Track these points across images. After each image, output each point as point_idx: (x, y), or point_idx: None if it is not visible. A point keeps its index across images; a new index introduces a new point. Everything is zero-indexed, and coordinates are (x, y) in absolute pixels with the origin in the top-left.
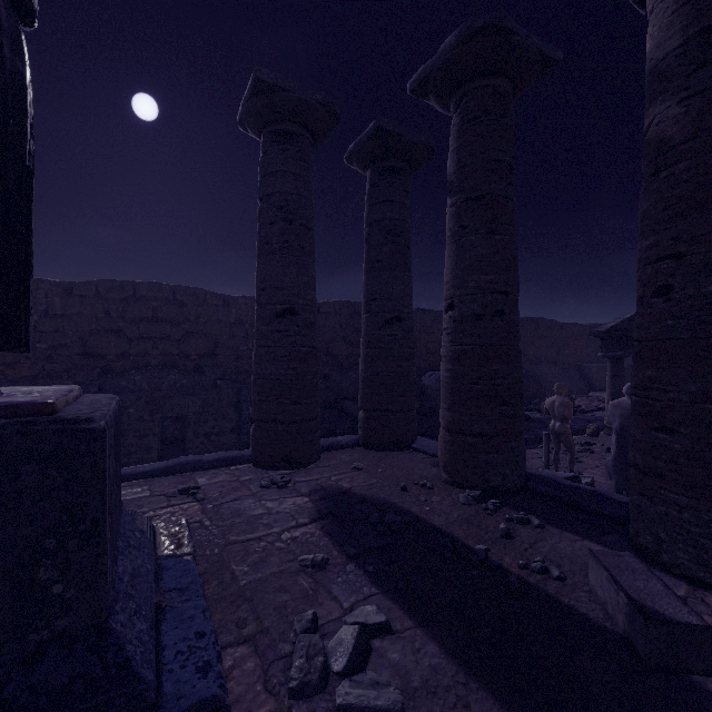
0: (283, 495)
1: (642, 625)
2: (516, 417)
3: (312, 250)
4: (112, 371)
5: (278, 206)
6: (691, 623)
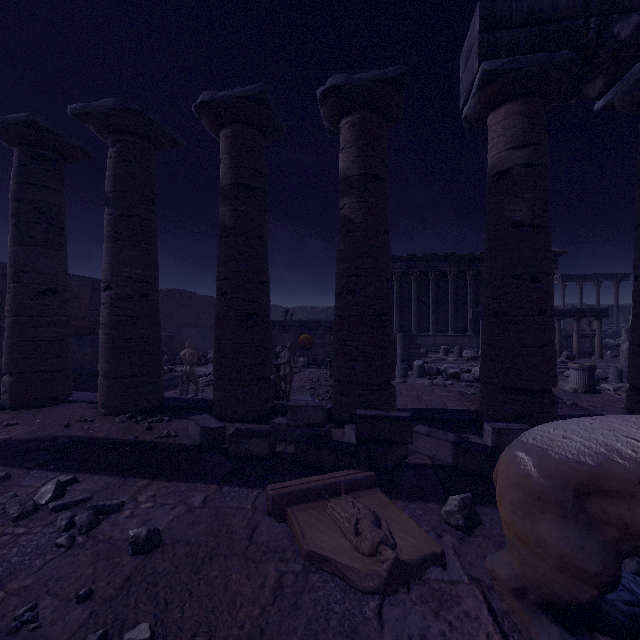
0: None
1: (204, 434)
2: (157, 362)
3: None
4: None
5: None
6: (220, 426)
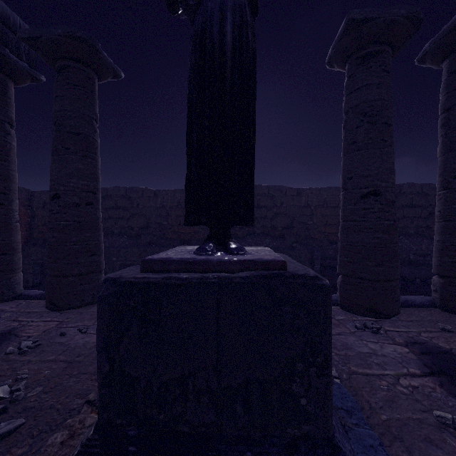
0: (379, 340)
1: None
2: None
3: (391, 142)
4: (237, 236)
5: (363, 113)
6: None
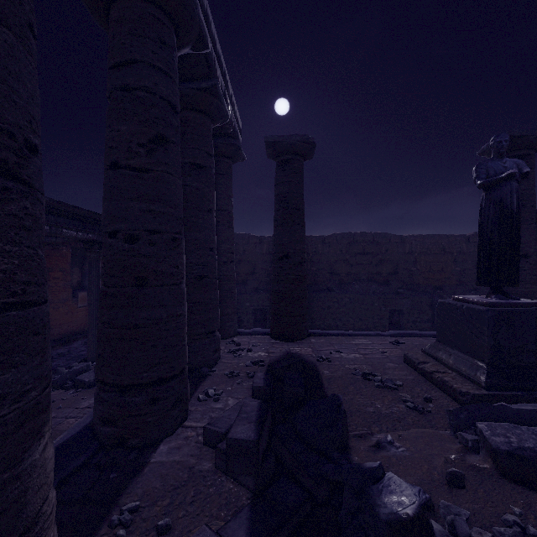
0: None
1: None
2: None
3: (536, 219)
4: (343, 282)
5: None
6: None
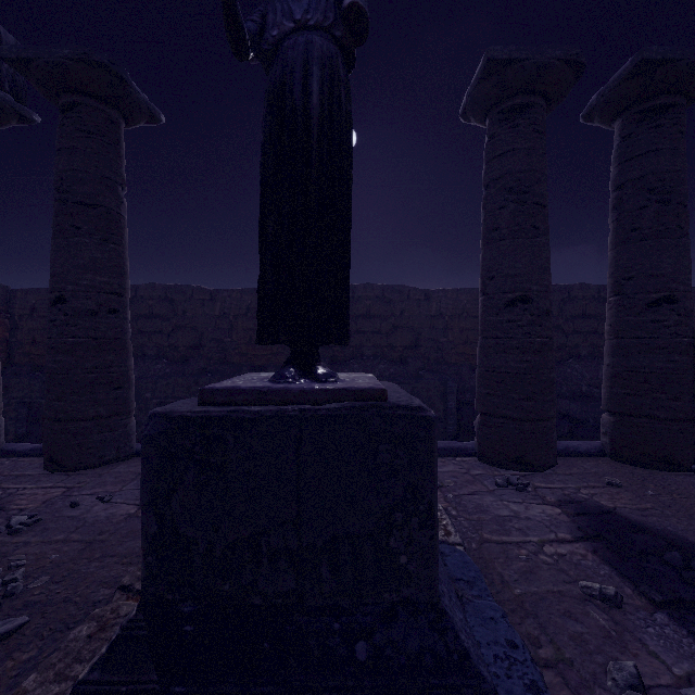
0: (525, 499)
1: None
2: None
3: (546, 230)
4: (337, 360)
5: (508, 188)
6: None
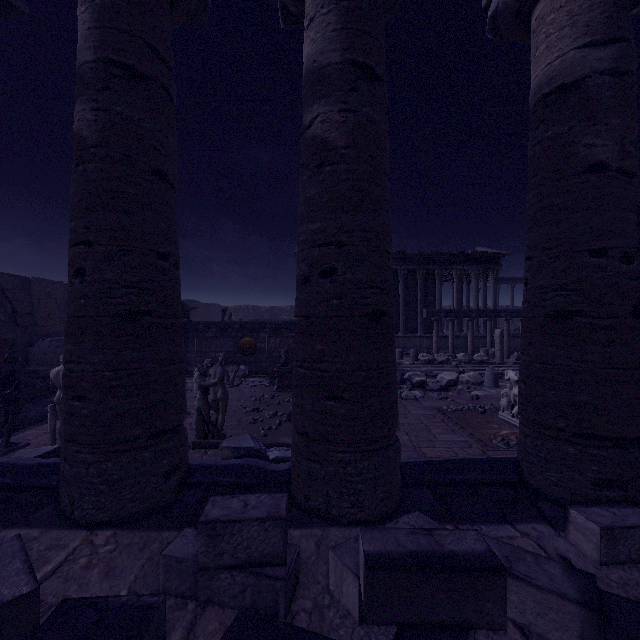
0: None
1: None
2: None
3: None
4: None
5: None
6: (19, 596)
